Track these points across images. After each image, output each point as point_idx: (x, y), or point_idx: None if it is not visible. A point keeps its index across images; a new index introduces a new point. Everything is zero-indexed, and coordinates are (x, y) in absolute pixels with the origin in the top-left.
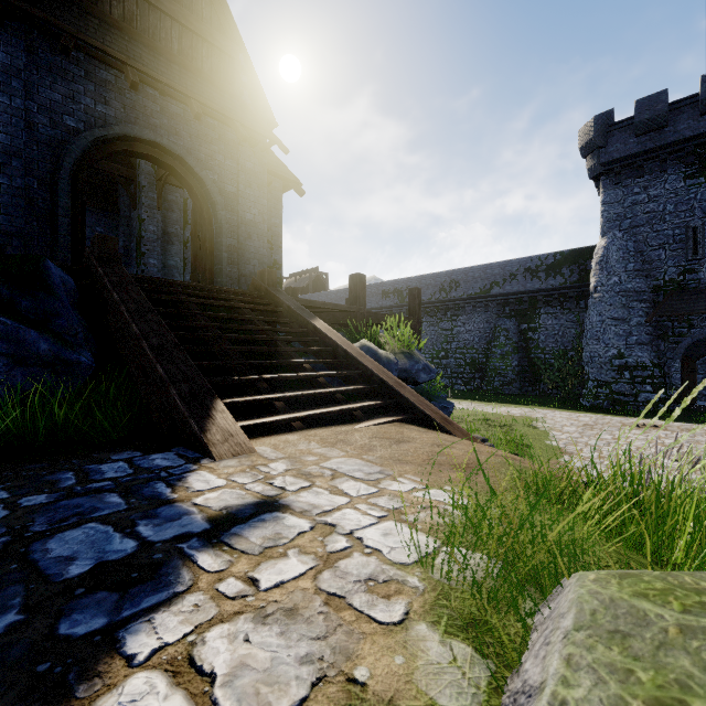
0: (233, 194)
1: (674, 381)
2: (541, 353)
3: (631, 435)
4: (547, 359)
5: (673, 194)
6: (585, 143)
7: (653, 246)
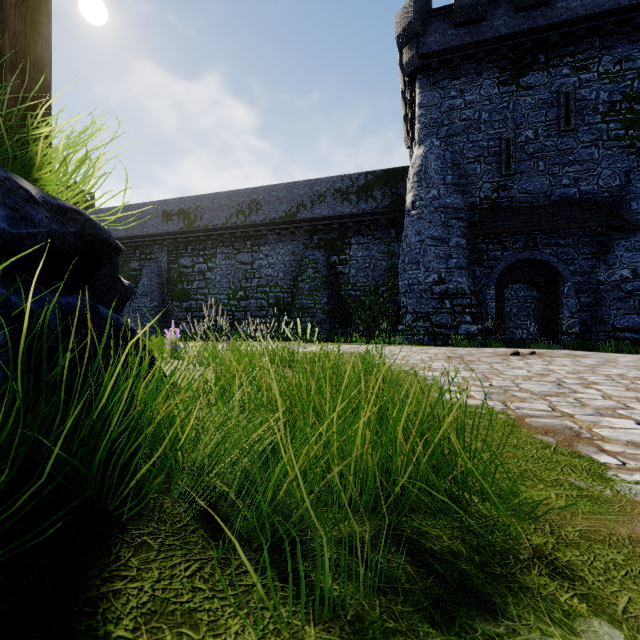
0: None
1: (490, 310)
2: (351, 289)
3: (543, 366)
4: (358, 295)
5: (488, 101)
6: (403, 29)
7: (469, 158)
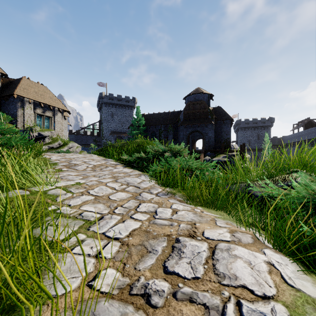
0: (207, 133)
1: None
2: None
3: None
4: None
5: None
6: None
7: None
